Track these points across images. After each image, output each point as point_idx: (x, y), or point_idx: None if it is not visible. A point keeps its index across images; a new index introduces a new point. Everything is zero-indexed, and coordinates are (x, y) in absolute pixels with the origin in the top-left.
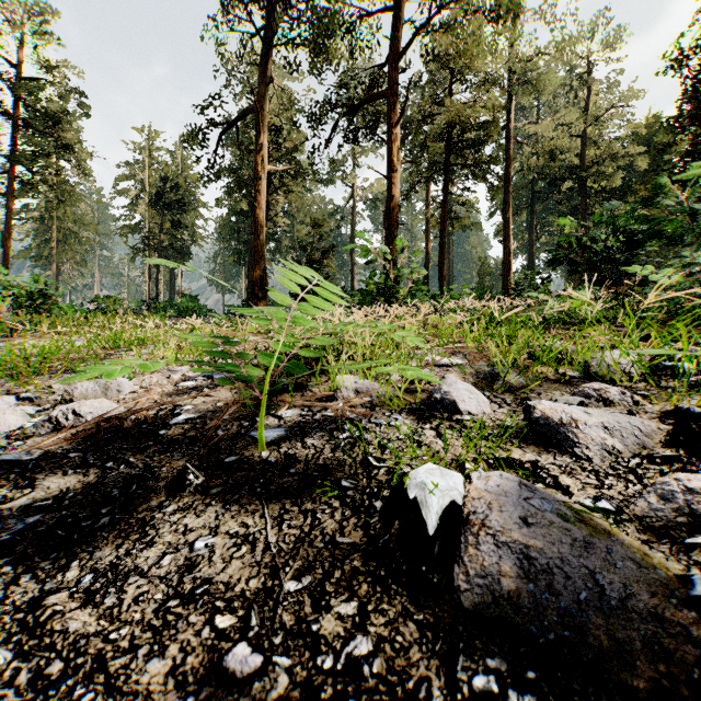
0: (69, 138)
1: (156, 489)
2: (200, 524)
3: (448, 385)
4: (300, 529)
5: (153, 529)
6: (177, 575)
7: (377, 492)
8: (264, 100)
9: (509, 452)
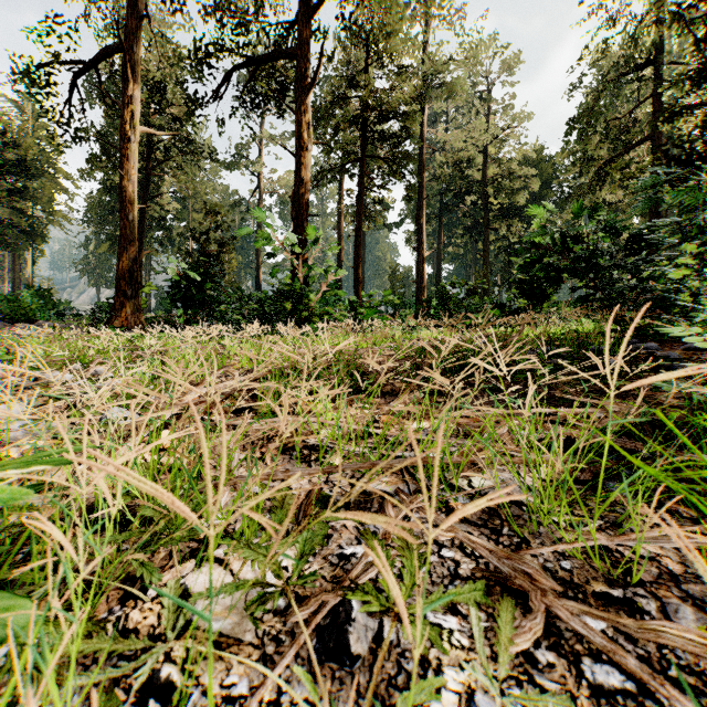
0: None
1: None
2: None
3: None
4: None
5: None
6: None
7: None
8: (135, 39)
9: None
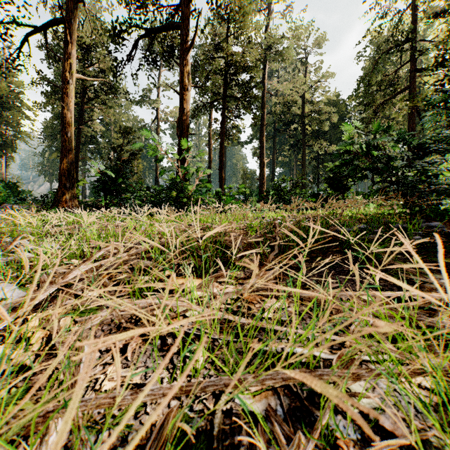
0: None
1: None
2: None
3: None
4: None
5: None
6: None
7: None
8: (72, 15)
9: None
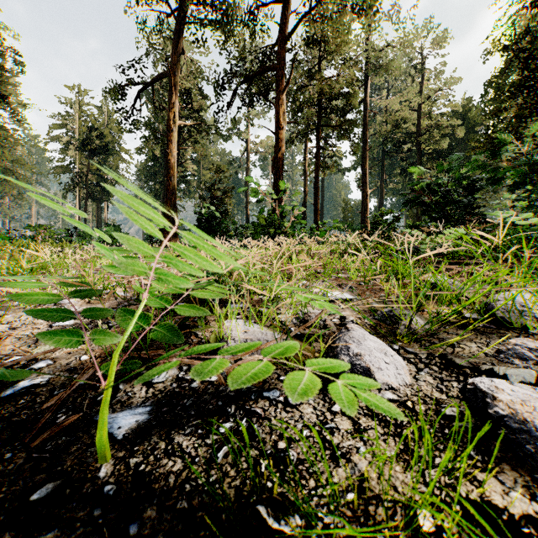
0: (5, 89)
1: None
2: None
3: (356, 342)
4: None
5: None
6: None
7: None
8: (175, 67)
9: (482, 489)
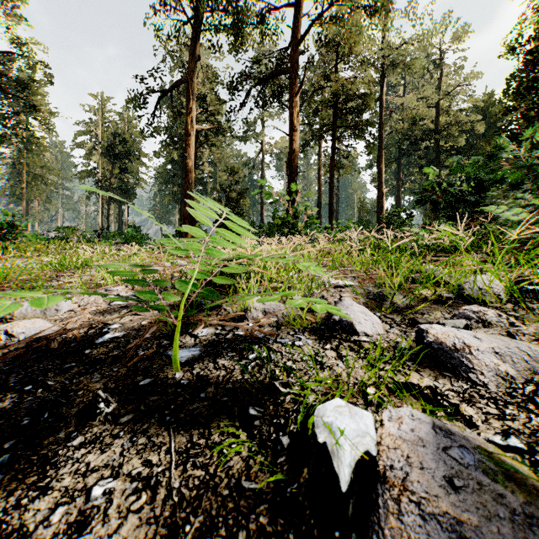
0: (36, 100)
1: (67, 416)
2: (104, 461)
3: (345, 307)
4: (205, 469)
5: (54, 469)
6: (65, 537)
7: (284, 424)
8: (193, 73)
9: (408, 377)
